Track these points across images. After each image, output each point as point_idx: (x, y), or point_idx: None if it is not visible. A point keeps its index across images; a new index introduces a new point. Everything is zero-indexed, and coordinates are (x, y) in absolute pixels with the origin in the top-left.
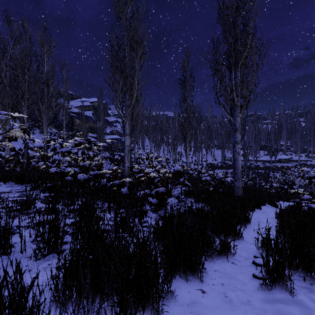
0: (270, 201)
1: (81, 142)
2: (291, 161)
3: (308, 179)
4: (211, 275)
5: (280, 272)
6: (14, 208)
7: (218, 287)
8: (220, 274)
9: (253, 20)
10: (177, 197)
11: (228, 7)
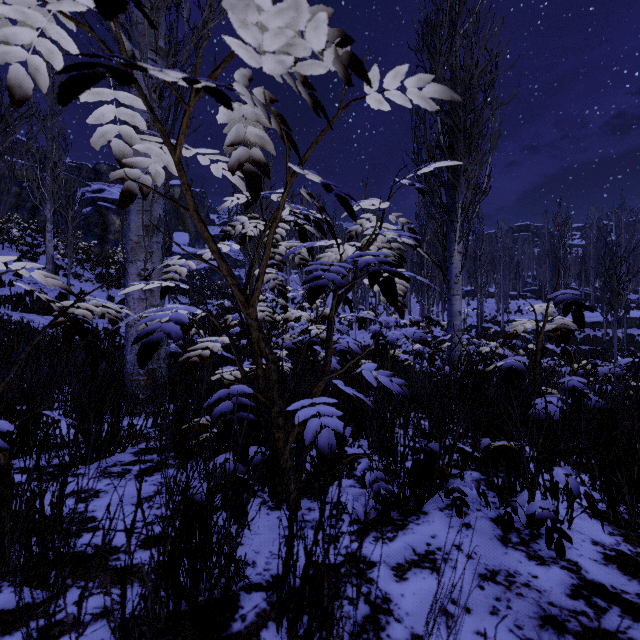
0: None
1: None
2: None
3: None
4: None
5: None
6: None
7: None
8: None
9: None
10: None
11: None
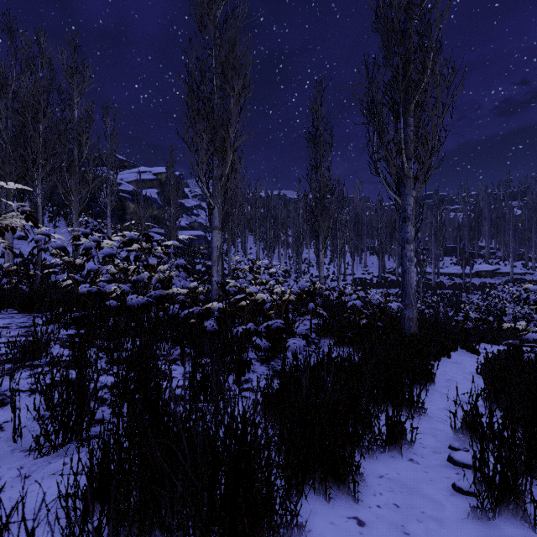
0: (466, 343)
1: (134, 239)
2: (498, 274)
3: (536, 305)
4: (373, 486)
5: (510, 485)
6: (11, 357)
7: (389, 513)
8: (389, 485)
9: (437, 27)
10: (305, 336)
11: (393, 3)
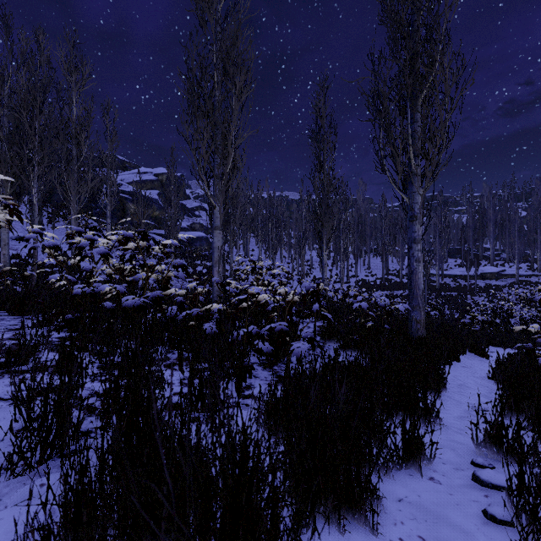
0: (475, 347)
1: (129, 237)
2: (503, 276)
3: None
4: (392, 512)
5: None
6: None
7: None
8: (411, 511)
9: (446, 18)
10: (310, 339)
11: None
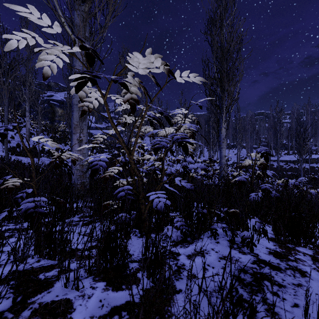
0: None
1: None
2: None
3: None
4: None
5: None
6: None
7: None
8: None
9: None
10: None
11: None
